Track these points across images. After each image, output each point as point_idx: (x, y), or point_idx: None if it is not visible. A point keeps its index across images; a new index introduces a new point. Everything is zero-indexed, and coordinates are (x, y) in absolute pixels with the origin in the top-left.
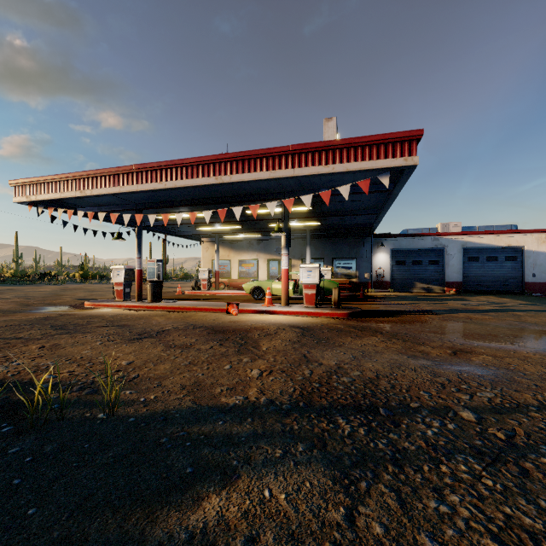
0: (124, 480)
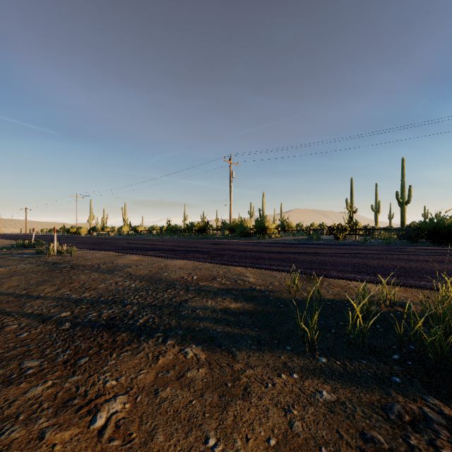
0: (270, 317)
